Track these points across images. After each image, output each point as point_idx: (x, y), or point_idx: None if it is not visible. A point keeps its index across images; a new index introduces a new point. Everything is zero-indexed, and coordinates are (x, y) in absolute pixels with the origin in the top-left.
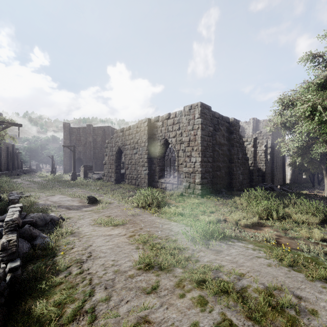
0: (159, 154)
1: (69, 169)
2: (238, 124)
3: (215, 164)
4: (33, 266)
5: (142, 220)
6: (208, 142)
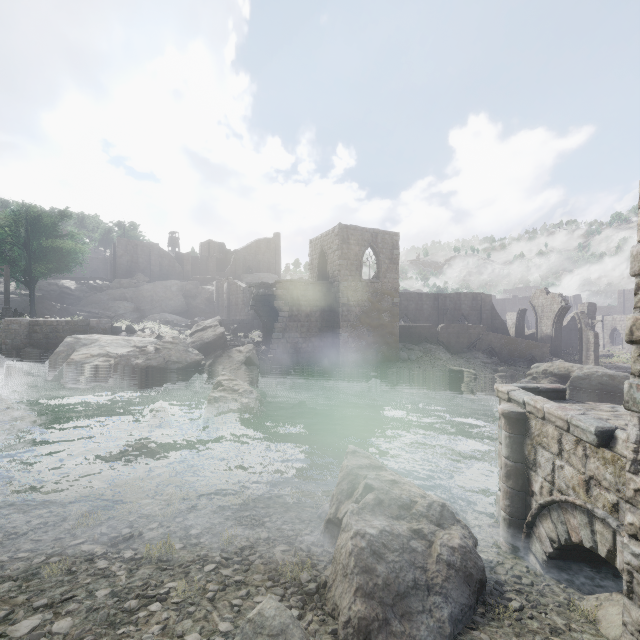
0: (610, 334)
1: None
2: None
3: None
4: None
5: None
6: None
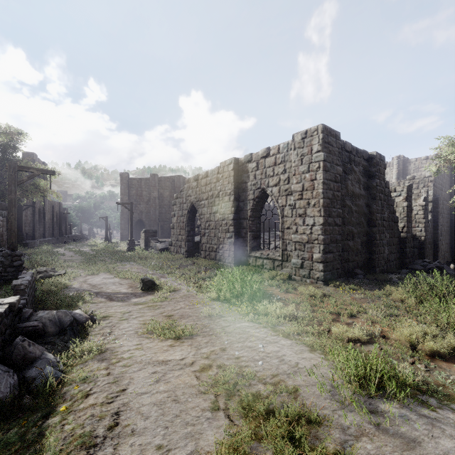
0: (252, 212)
1: (128, 236)
2: (383, 162)
3: (345, 229)
4: (0, 439)
5: (226, 329)
6: (335, 192)
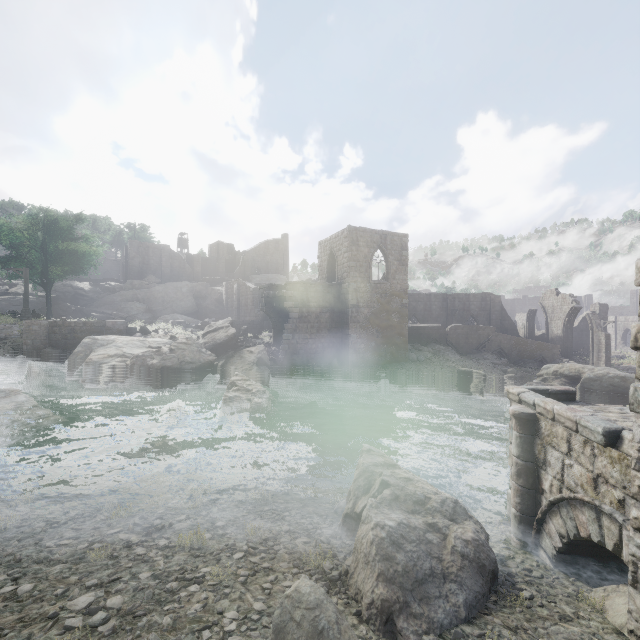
0: (622, 335)
1: None
2: None
3: None
4: None
5: None
6: None
